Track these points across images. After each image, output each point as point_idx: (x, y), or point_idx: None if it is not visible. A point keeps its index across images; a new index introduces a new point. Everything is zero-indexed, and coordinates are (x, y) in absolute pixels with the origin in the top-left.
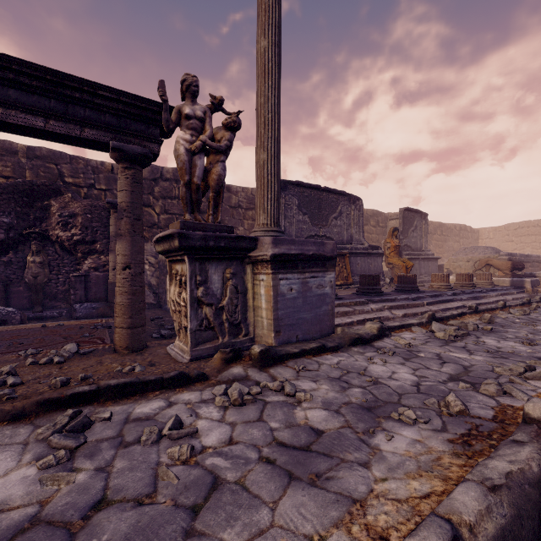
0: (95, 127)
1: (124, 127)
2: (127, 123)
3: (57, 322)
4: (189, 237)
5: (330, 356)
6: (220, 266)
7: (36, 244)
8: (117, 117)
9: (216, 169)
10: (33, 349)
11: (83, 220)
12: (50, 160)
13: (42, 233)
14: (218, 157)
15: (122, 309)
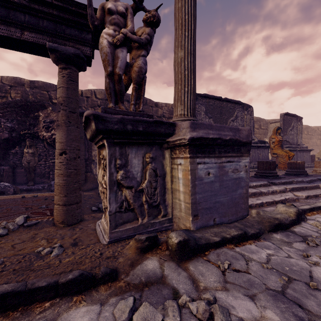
0: (34, 30)
1: (60, 32)
2: (62, 29)
3: (36, 193)
4: (106, 119)
5: (255, 246)
6: (140, 151)
7: (29, 141)
8: (53, 23)
9: (137, 62)
10: None
11: None
12: (43, 88)
13: (32, 134)
14: (139, 52)
15: (58, 189)
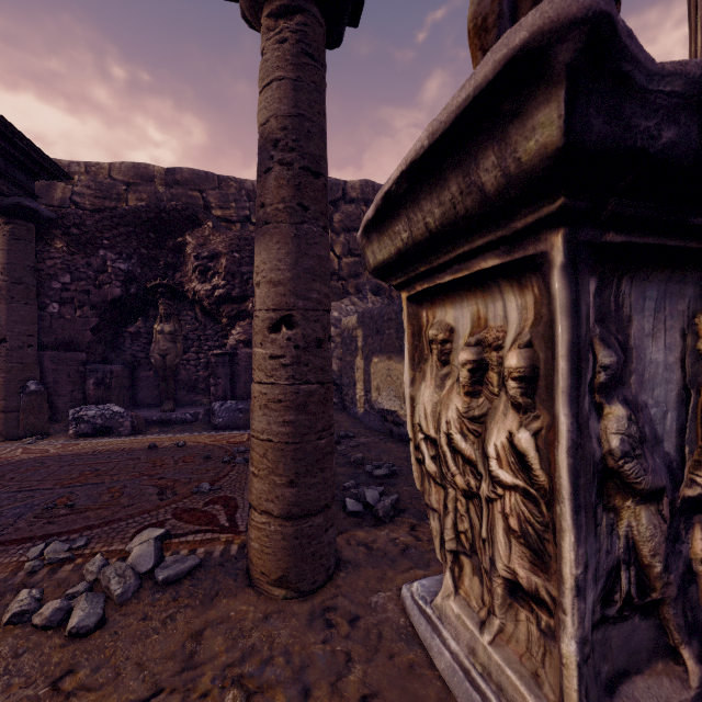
0: None
1: None
2: None
3: (181, 435)
4: (628, 79)
5: None
6: (670, 301)
7: (164, 304)
8: None
9: None
10: (61, 542)
11: (228, 262)
12: (193, 185)
13: (172, 286)
14: None
15: (267, 455)
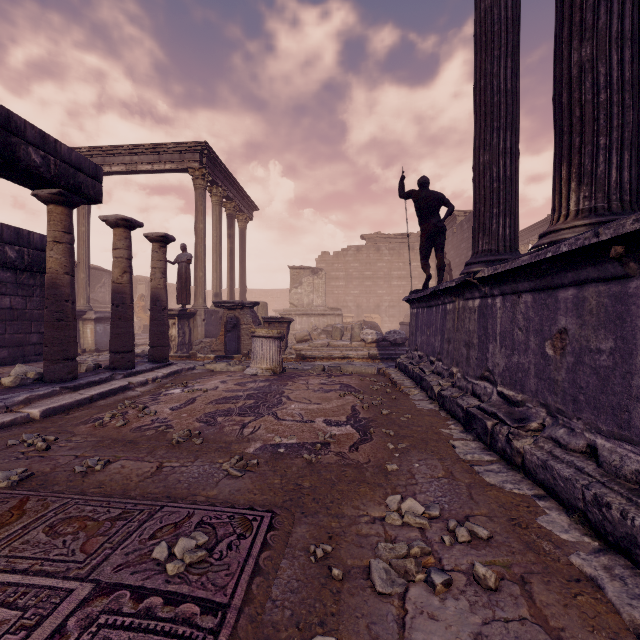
0: None
1: None
2: None
3: None
4: None
5: None
6: None
7: None
8: None
9: None
10: None
11: None
12: None
13: None
14: None
15: None
